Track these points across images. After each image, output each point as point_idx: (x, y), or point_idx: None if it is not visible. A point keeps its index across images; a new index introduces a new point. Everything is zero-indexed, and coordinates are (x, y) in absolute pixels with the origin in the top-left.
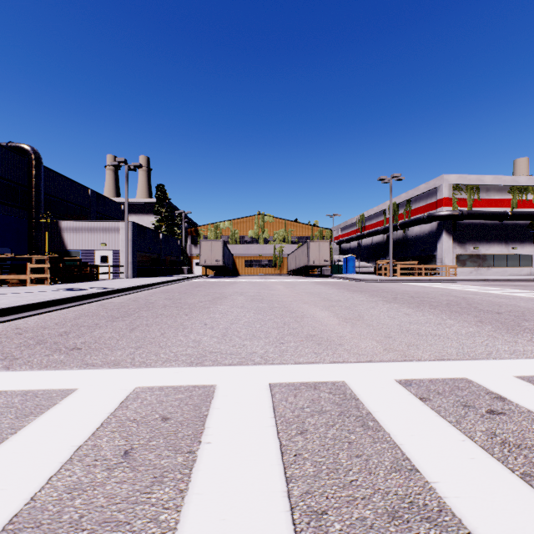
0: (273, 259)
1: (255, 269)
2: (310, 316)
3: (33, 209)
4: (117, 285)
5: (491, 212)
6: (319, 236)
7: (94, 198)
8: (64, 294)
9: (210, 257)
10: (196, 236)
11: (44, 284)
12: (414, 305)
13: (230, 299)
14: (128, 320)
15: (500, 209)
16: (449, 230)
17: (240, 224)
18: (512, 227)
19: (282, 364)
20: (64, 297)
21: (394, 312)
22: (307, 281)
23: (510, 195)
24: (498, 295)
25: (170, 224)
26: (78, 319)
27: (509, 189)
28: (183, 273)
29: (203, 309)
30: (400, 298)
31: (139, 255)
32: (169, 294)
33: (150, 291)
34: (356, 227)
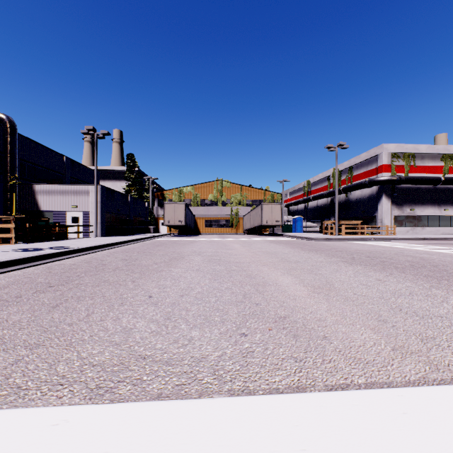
0: (230, 219)
1: (214, 228)
2: (273, 283)
3: (8, 173)
4: (79, 245)
5: (426, 177)
6: (271, 199)
7: (69, 165)
8: (13, 256)
9: (173, 218)
10: (162, 199)
11: (9, 244)
12: (379, 268)
13: (187, 259)
14: (60, 291)
15: (433, 175)
16: (388, 194)
17: (201, 189)
18: (444, 191)
19: (247, 392)
20: (8, 259)
21: (363, 277)
22: (261, 240)
23: (442, 162)
24: (452, 255)
25: (139, 188)
26: (2, 289)
27: (441, 157)
28: (150, 232)
29: (155, 273)
30: (358, 258)
31: (108, 216)
32: (128, 253)
33: (111, 250)
34: (303, 191)
